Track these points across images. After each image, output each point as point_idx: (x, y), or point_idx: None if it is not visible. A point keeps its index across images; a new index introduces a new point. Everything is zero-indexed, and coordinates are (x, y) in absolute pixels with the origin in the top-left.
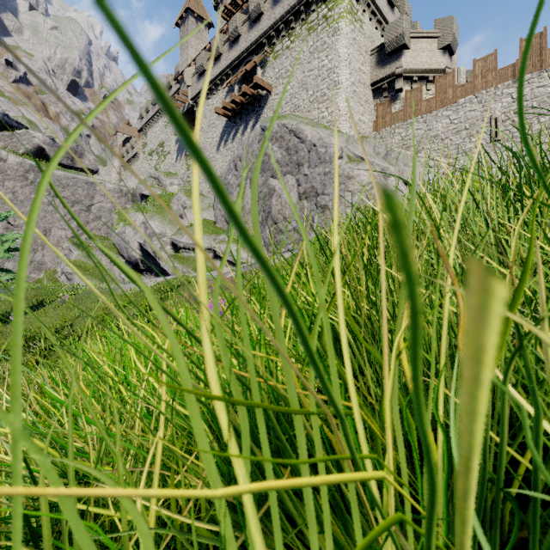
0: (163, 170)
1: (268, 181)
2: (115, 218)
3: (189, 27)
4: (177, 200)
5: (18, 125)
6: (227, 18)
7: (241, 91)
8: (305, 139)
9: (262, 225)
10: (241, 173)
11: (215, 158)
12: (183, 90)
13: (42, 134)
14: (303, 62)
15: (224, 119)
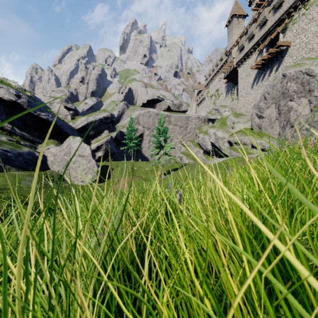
0: (218, 103)
1: (287, 103)
2: (197, 132)
3: (233, 24)
4: (229, 120)
5: (161, 99)
6: (257, 9)
7: (267, 51)
8: (315, 76)
9: (283, 128)
10: (268, 101)
11: (250, 93)
12: (230, 60)
13: (169, 100)
14: (316, 19)
15: (256, 70)
